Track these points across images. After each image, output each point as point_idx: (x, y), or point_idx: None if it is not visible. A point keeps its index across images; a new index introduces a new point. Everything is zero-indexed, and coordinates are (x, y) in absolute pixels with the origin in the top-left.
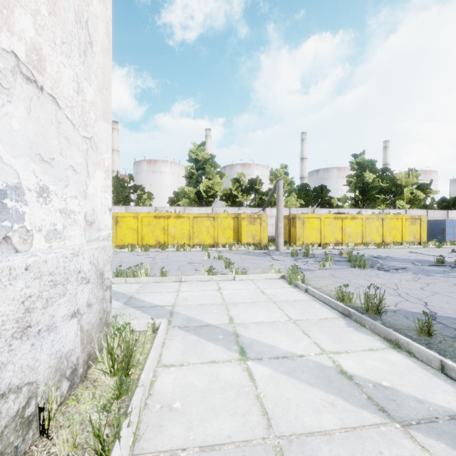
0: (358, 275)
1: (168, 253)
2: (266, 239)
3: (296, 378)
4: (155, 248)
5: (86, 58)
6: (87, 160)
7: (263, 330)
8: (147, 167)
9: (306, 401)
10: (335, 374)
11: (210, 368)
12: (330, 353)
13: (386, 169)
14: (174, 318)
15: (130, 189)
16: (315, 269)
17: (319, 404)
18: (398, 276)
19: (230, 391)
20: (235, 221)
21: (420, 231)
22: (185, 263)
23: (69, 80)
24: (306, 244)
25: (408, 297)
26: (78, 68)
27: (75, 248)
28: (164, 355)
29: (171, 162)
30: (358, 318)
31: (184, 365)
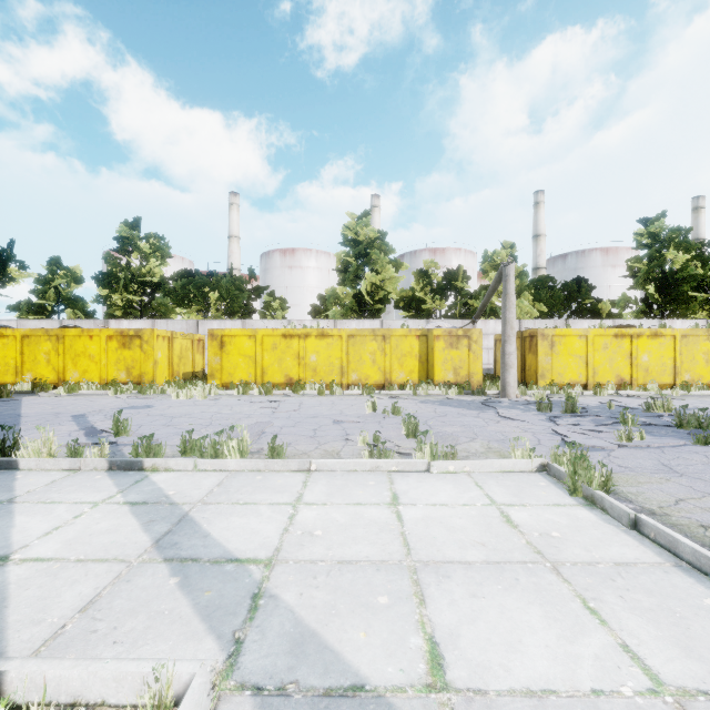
0: None
1: (303, 398)
2: (479, 374)
3: None
4: (284, 389)
5: None
6: None
7: None
8: (281, 260)
9: None
10: None
11: None
12: None
13: (709, 243)
14: (257, 627)
15: (249, 292)
16: (611, 447)
17: None
18: None
19: None
20: (422, 342)
21: None
22: (328, 423)
23: None
24: (557, 384)
25: None
26: None
27: None
28: None
29: (317, 251)
30: None
31: None
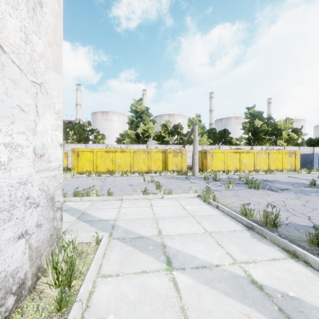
0: (254, 194)
1: (115, 177)
2: (185, 167)
3: (214, 288)
4: (106, 174)
5: (35, 15)
6: (37, 102)
7: (185, 241)
8: (101, 116)
9: (225, 313)
10: (248, 284)
11: (141, 278)
12: (241, 263)
13: (270, 118)
14: (115, 230)
15: (88, 131)
16: (222, 190)
17: (237, 316)
18: (284, 195)
19: (158, 302)
20: (163, 154)
21: (295, 161)
22: (127, 185)
23: (15, 29)
24: (214, 171)
25: (295, 212)
26: (26, 21)
27: (23, 177)
28: (103, 266)
29: (118, 112)
30: (259, 230)
31: (119, 275)
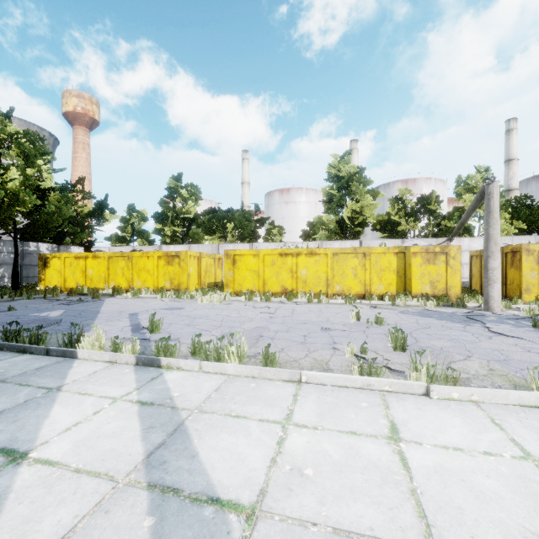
0: None
1: (295, 305)
2: (457, 287)
3: None
4: (280, 296)
5: None
6: None
7: None
8: (279, 197)
9: None
10: None
11: None
12: None
13: None
14: None
15: (255, 222)
16: None
17: None
18: None
19: None
20: (400, 258)
21: None
22: (316, 329)
23: None
24: None
25: None
26: None
27: None
28: None
29: (306, 188)
30: None
31: None
